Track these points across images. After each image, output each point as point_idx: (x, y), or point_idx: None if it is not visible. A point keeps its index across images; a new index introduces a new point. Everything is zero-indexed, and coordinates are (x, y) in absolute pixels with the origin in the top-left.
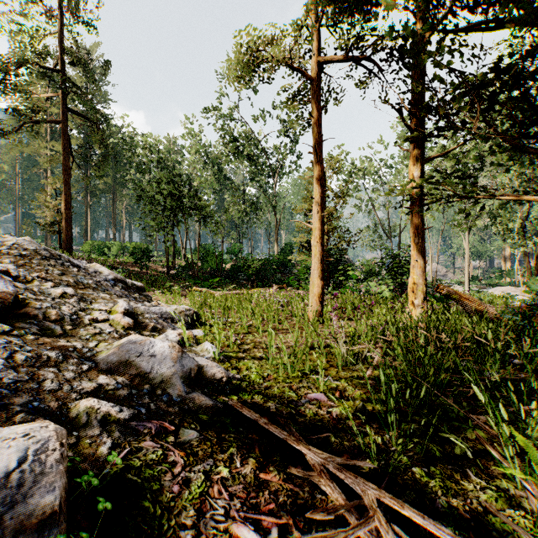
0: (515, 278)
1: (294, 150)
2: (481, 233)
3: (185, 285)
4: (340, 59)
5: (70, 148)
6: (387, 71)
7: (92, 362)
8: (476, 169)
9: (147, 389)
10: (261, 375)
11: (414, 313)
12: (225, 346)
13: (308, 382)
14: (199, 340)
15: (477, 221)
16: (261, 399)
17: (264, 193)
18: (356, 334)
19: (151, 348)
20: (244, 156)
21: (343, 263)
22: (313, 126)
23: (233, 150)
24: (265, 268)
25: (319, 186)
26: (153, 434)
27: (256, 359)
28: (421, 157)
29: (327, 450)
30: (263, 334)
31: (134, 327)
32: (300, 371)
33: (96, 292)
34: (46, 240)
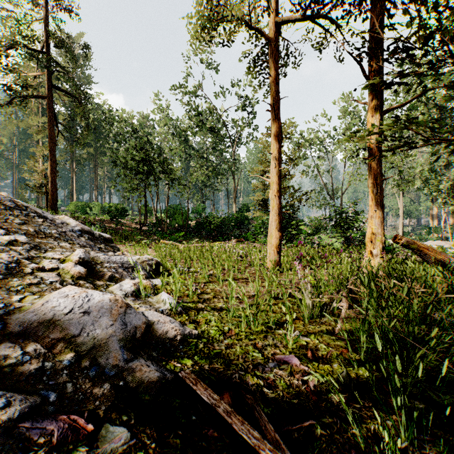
0: (442, 234)
1: (250, 123)
2: (410, 195)
3: (154, 239)
4: (297, 18)
5: (55, 120)
6: (343, 29)
7: (1, 323)
8: (410, 137)
9: (69, 360)
10: (222, 330)
11: (373, 262)
12: (185, 296)
13: (273, 338)
14: (159, 290)
15: (415, 181)
16: (221, 364)
17: (224, 160)
18: (318, 284)
19: (87, 302)
20: (206, 128)
21: (294, 219)
22: (271, 85)
23: (197, 122)
24: (225, 224)
25: (276, 142)
26: (53, 443)
27: (216, 310)
28: (380, 108)
29: (314, 452)
30: (223, 284)
31: (86, 276)
32: (264, 324)
33: (57, 242)
34: (38, 202)
